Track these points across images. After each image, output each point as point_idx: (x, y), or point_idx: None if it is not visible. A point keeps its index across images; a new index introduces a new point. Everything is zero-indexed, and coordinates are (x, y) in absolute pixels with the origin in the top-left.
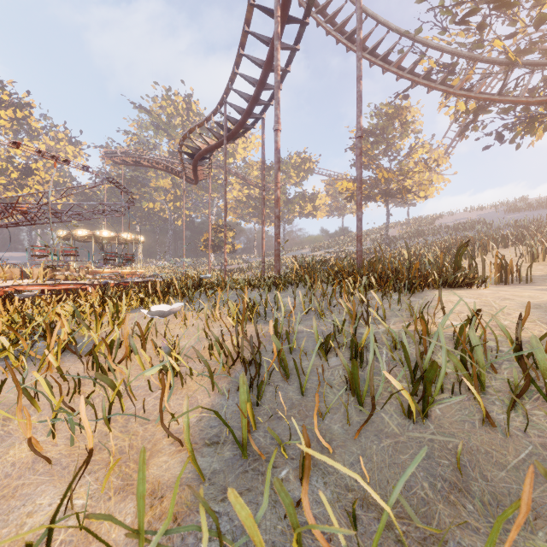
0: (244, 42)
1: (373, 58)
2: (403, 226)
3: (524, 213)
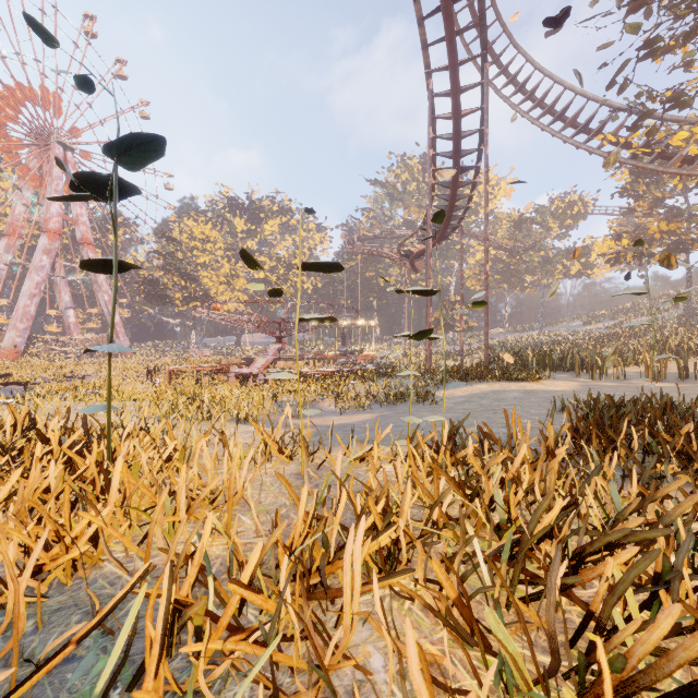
0: (433, 186)
1: (576, 143)
2: None
3: None
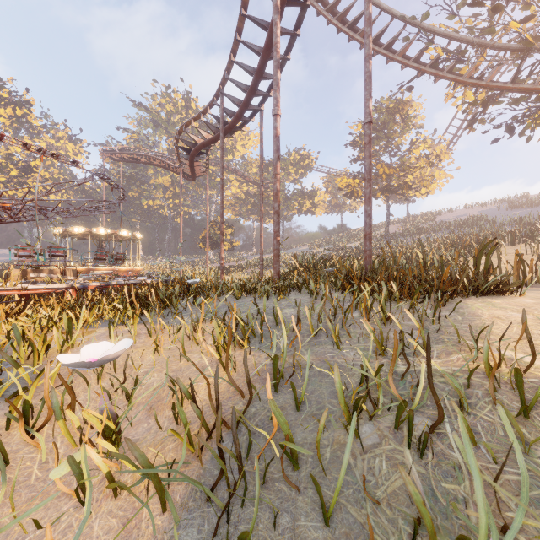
0: (240, 27)
1: (376, 47)
2: (403, 223)
3: (526, 209)
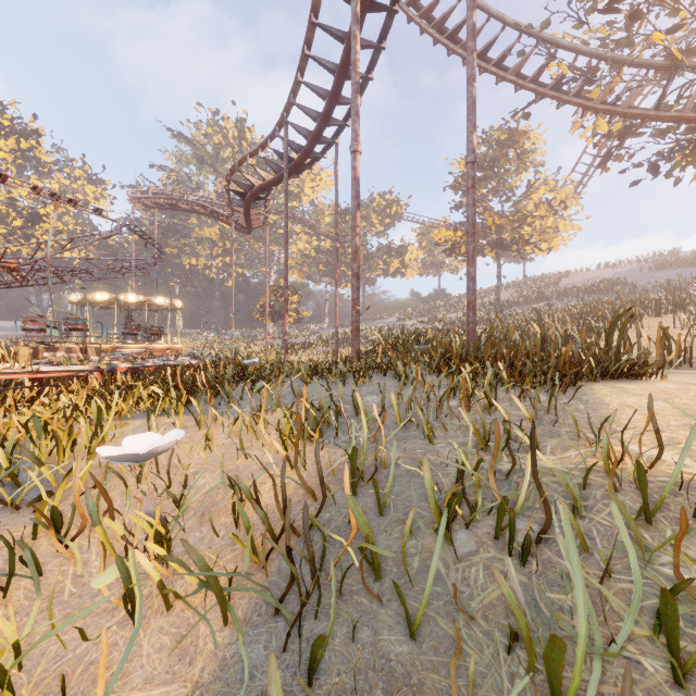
0: (310, 38)
1: (483, 63)
2: (518, 288)
3: (676, 270)
